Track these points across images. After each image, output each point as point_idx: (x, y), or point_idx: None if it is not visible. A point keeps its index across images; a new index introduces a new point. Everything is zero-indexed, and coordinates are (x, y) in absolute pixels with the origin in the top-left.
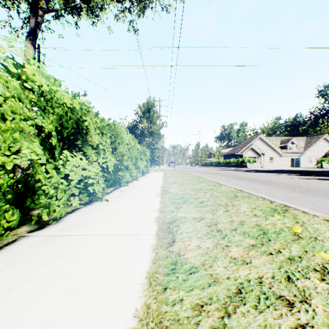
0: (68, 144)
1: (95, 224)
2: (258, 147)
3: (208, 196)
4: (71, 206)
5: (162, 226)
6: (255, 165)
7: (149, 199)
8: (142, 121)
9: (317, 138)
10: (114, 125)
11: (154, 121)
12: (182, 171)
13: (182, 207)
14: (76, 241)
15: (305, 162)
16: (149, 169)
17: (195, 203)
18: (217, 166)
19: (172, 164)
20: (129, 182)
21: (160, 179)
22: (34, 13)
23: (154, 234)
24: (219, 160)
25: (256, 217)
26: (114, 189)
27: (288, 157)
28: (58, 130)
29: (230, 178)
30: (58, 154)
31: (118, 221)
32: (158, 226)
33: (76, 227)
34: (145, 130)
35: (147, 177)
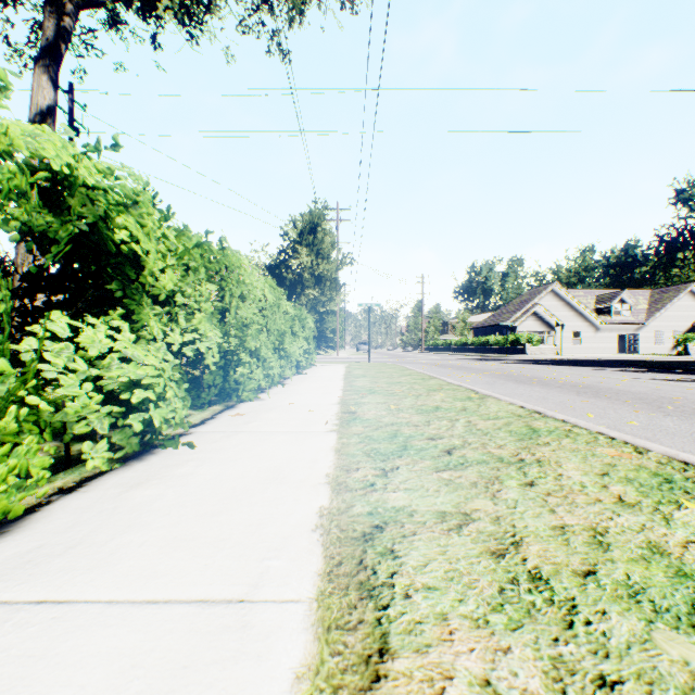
0: (91, 294)
1: (121, 542)
2: (548, 311)
3: (461, 429)
4: (83, 467)
5: (339, 557)
6: (544, 349)
7: (306, 441)
8: (299, 251)
9: (675, 291)
10: (224, 250)
11: (325, 251)
12: (387, 363)
13: (399, 471)
14: (8, 644)
15: (649, 342)
16: (313, 358)
17: (432, 454)
18: (461, 351)
19: (364, 346)
20: (264, 389)
21: (337, 381)
22: (52, 5)
23: (312, 597)
24: (465, 339)
25: (630, 512)
26: (222, 410)
27: (613, 332)
28: (15, 240)
29: (497, 378)
30: (8, 317)
31: (200, 527)
32: (325, 557)
33: (50, 558)
34: (306, 273)
35: (308, 376)
